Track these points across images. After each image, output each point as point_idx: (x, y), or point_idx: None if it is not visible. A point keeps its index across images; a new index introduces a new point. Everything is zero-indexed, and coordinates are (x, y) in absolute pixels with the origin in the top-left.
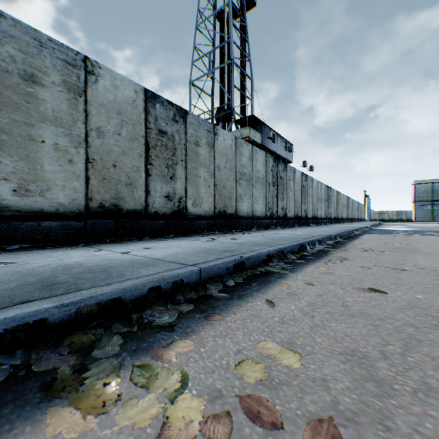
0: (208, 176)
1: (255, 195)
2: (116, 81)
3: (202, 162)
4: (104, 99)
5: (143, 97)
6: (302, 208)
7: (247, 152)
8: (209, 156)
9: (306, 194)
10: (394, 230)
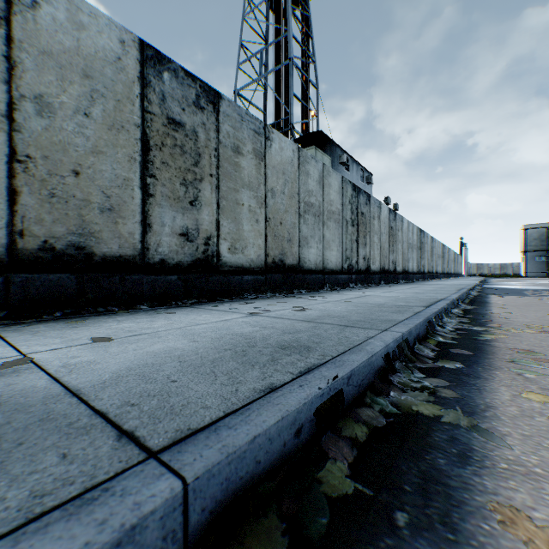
0: (255, 204)
1: (327, 238)
2: (81, 15)
3: (246, 182)
4: (53, 43)
5: (138, 56)
6: (389, 258)
7: (315, 172)
8: (257, 172)
9: (394, 239)
10: (520, 290)
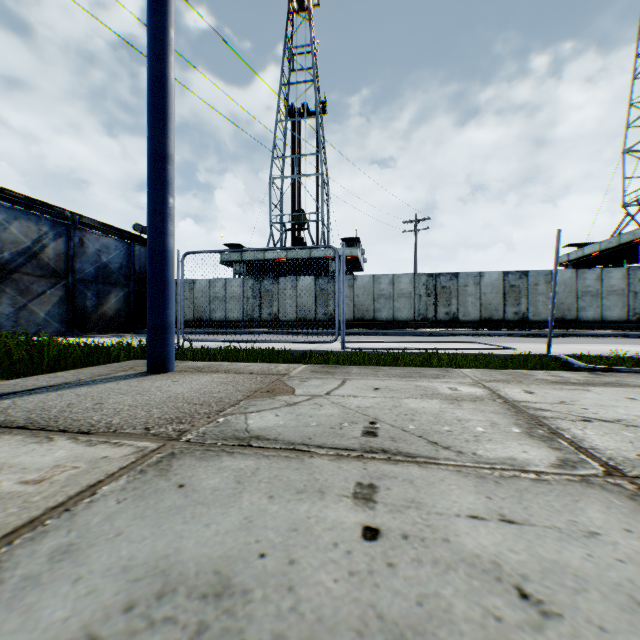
0: (545, 300)
1: (605, 305)
2: (490, 274)
3: (540, 293)
4: (486, 282)
5: (502, 275)
6: None
7: (592, 276)
8: (546, 288)
9: None
10: None
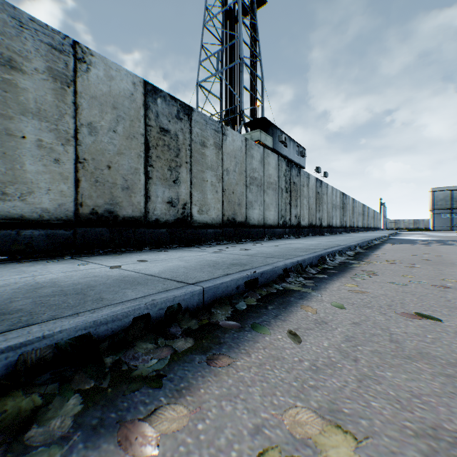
0: (215, 180)
1: (267, 202)
2: (111, 71)
3: (209, 165)
4: (97, 90)
5: (142, 91)
6: (316, 216)
7: (258, 155)
8: (217, 158)
9: (320, 201)
10: (415, 240)
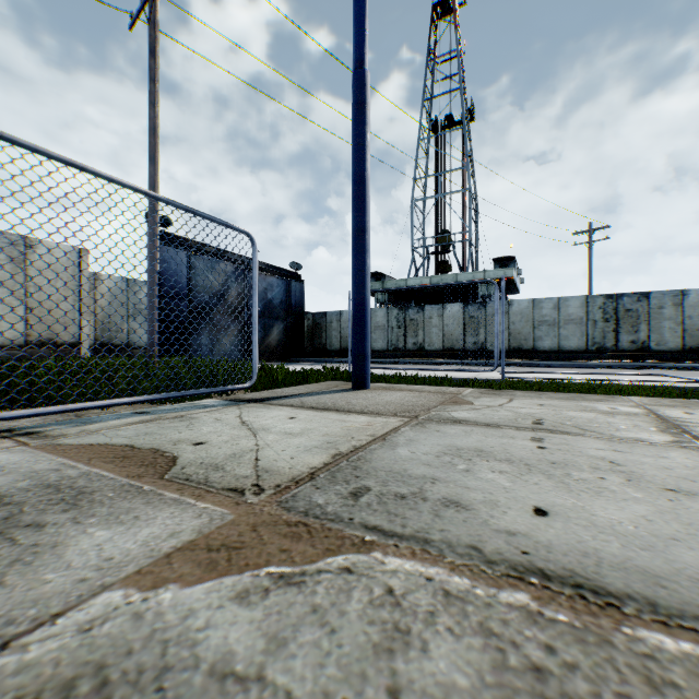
0: None
1: None
2: (697, 292)
3: None
4: (690, 303)
5: None
6: None
7: None
8: None
9: None
10: None
